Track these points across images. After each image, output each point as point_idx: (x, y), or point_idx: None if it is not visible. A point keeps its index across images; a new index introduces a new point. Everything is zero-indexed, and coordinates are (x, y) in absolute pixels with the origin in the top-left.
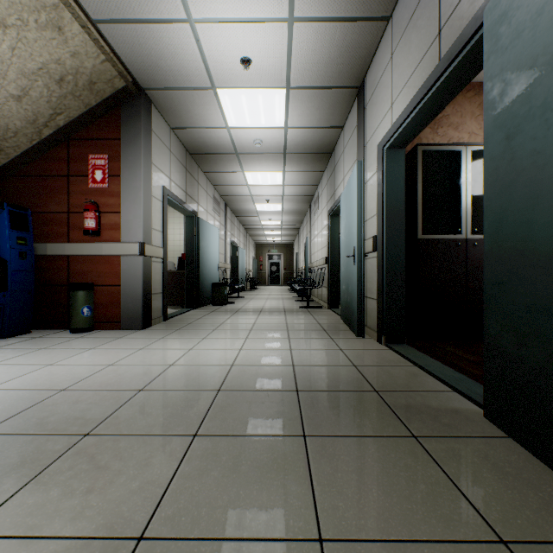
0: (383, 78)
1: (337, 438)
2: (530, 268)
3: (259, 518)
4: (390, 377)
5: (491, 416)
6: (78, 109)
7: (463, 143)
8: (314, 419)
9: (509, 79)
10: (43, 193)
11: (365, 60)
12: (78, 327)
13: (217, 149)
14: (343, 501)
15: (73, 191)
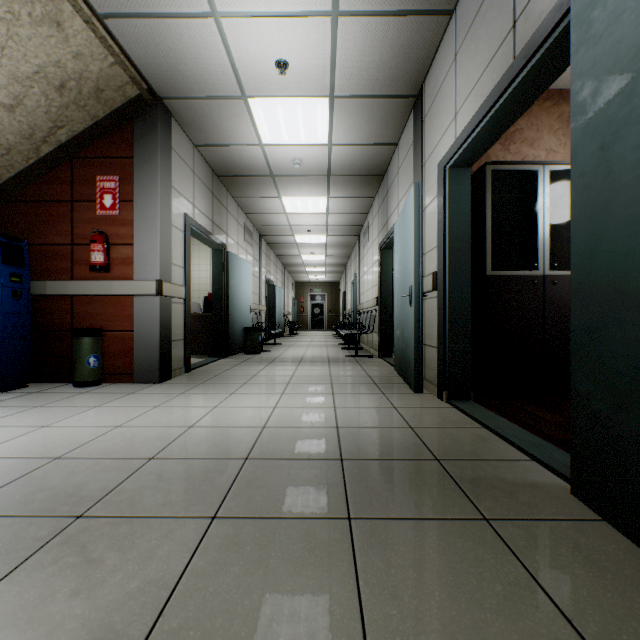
0: (445, 83)
1: (390, 521)
2: (633, 310)
3: (289, 632)
4: (454, 442)
5: (580, 493)
6: (83, 121)
7: (540, 162)
8: (362, 496)
9: (604, 74)
10: (42, 221)
11: (424, 64)
12: (83, 380)
13: (249, 171)
14: (397, 608)
15: (78, 219)
